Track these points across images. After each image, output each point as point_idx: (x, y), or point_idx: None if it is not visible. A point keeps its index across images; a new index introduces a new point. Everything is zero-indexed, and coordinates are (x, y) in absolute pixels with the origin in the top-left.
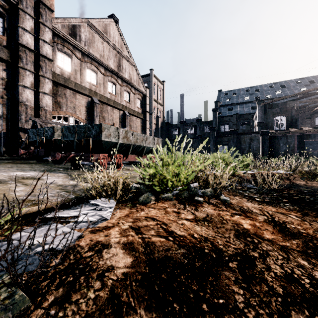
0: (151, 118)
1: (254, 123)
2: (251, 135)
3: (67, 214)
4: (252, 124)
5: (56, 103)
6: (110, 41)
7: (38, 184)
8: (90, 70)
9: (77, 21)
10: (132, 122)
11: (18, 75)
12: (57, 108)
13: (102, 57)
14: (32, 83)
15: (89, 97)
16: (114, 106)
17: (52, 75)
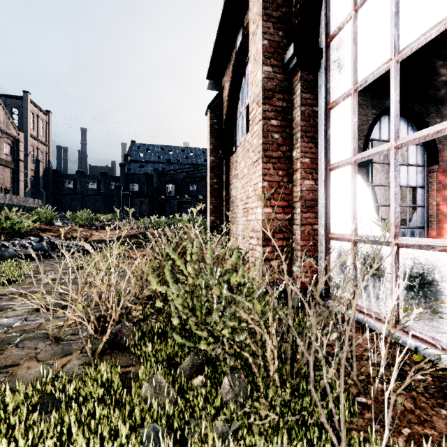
0: (26, 161)
1: None
2: (141, 199)
3: None
4: None
5: None
6: None
7: None
8: None
9: None
10: None
11: None
12: None
13: None
14: None
15: None
16: None
17: None
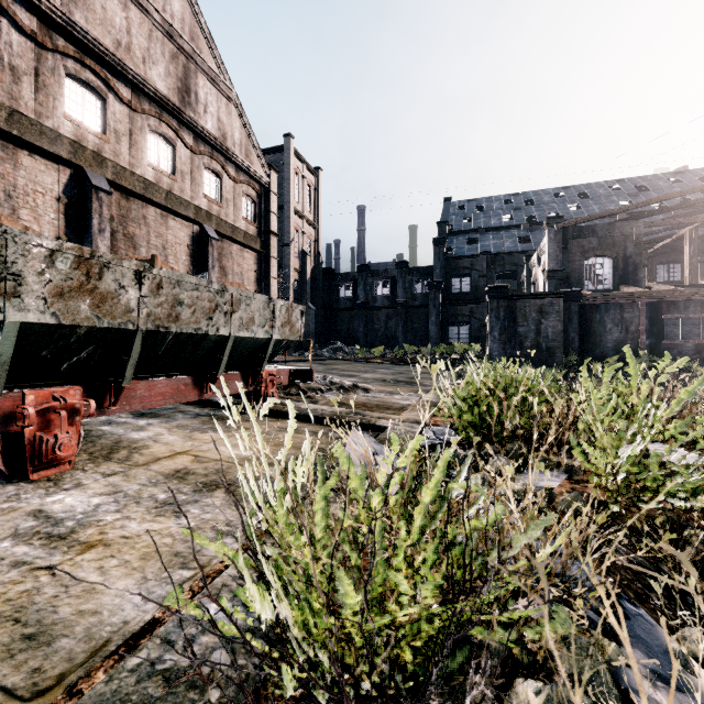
0: (287, 254)
1: (530, 275)
2: (541, 301)
3: None
4: (526, 277)
5: None
6: (151, 7)
7: None
8: (78, 84)
9: None
10: (229, 260)
11: None
12: None
13: (124, 51)
14: None
15: (72, 167)
16: (169, 208)
17: None
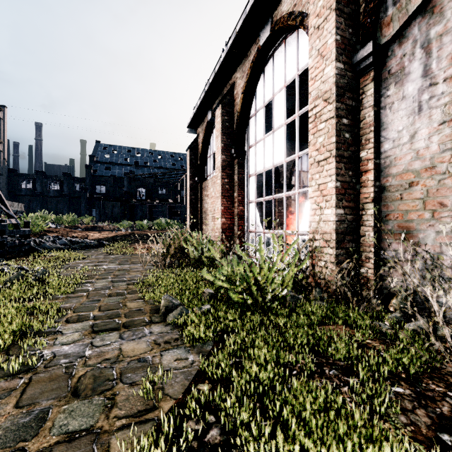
0: None
1: None
2: (113, 202)
3: None
4: None
5: None
6: None
7: None
8: None
9: None
10: None
11: None
12: None
13: None
14: None
15: None
16: None
17: None
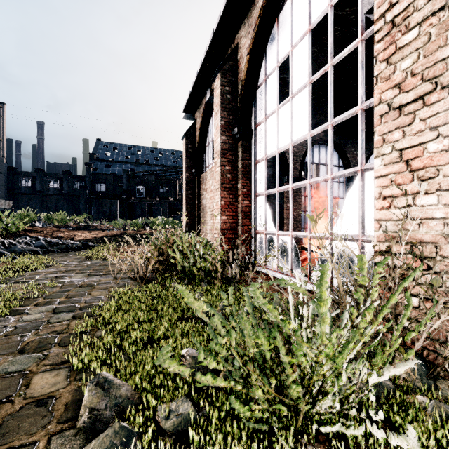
0: None
1: None
2: (111, 200)
3: None
4: None
5: None
6: None
7: None
8: None
9: None
10: None
11: None
12: None
13: None
14: None
15: None
16: None
17: None
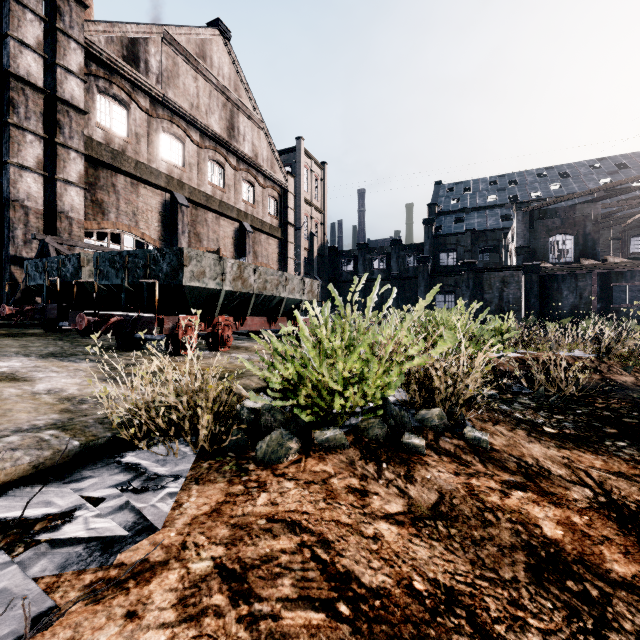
0: (298, 237)
1: (507, 250)
2: (503, 273)
3: (43, 508)
4: (503, 252)
5: (95, 204)
6: (211, 75)
7: (11, 396)
8: (169, 136)
9: (141, 30)
10: (259, 246)
11: (8, 141)
12: (96, 214)
13: (195, 109)
14: (39, 159)
15: (166, 191)
16: (221, 212)
17: (86, 145)
